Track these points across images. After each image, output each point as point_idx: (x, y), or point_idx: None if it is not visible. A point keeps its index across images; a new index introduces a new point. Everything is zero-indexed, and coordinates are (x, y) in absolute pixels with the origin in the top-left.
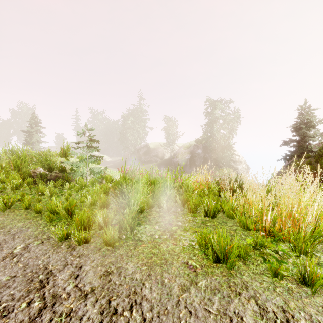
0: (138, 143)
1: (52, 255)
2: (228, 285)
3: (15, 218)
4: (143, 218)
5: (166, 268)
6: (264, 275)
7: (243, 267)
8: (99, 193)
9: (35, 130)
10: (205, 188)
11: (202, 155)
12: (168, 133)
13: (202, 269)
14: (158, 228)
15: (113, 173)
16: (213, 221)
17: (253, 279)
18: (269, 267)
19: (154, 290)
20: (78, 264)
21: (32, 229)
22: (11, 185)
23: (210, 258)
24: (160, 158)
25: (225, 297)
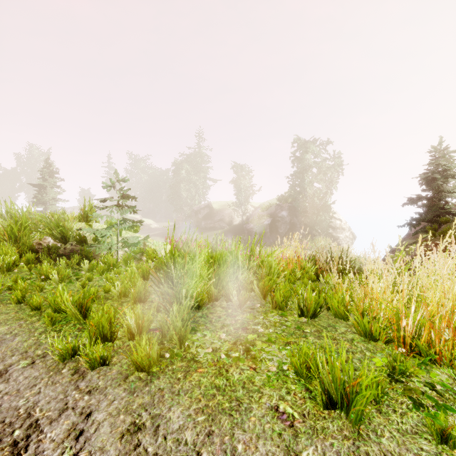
0: (196, 201)
1: (44, 387)
2: None
3: None
4: (200, 318)
5: (239, 418)
6: (420, 436)
7: (378, 417)
8: (134, 276)
9: (49, 183)
10: (295, 268)
11: (287, 218)
12: (239, 188)
13: (305, 422)
14: (225, 337)
15: (157, 246)
16: (313, 324)
17: (402, 446)
18: (429, 422)
19: None
20: (86, 407)
21: (20, 338)
22: (1, 265)
23: (318, 401)
24: (228, 224)
25: None
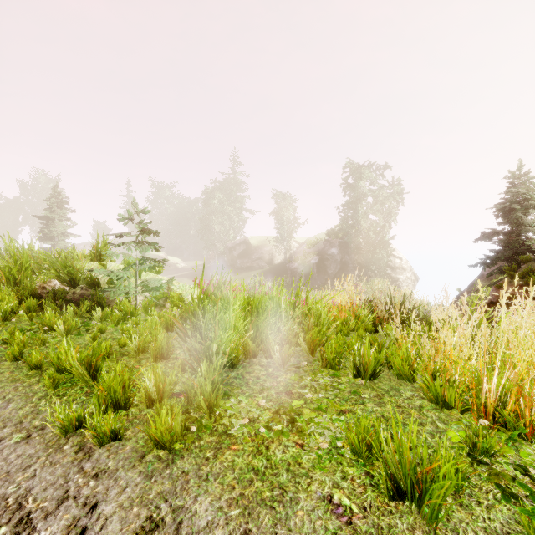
0: (231, 236)
1: (40, 469)
2: None
3: None
4: (235, 379)
5: (283, 512)
6: None
7: (458, 512)
8: (155, 327)
9: (57, 215)
10: (349, 317)
11: (338, 257)
12: (281, 221)
13: (366, 519)
14: (265, 404)
15: (184, 290)
16: (372, 386)
17: None
18: (525, 520)
19: None
20: (92, 496)
21: (15, 404)
22: None
23: (383, 490)
24: (268, 263)
25: None
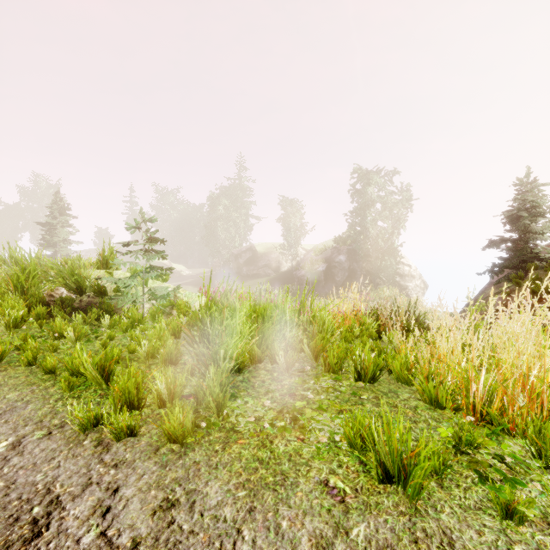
0: (236, 243)
1: (64, 461)
2: (413, 538)
3: (7, 383)
4: (241, 383)
5: (284, 493)
6: (484, 512)
7: (439, 492)
8: (164, 334)
9: (59, 222)
10: (353, 324)
11: (346, 264)
12: (288, 228)
13: (357, 498)
14: (270, 404)
15: (190, 298)
16: (371, 389)
17: (462, 522)
18: (493, 496)
19: (260, 548)
20: (113, 482)
21: (33, 405)
22: (6, 321)
23: (373, 474)
24: (274, 270)
25: None
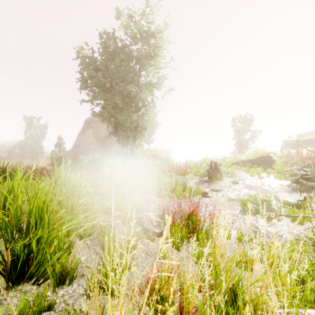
0: None
1: None
2: None
3: None
4: None
5: None
6: None
7: None
8: None
9: None
10: None
11: (19, 153)
12: None
13: None
14: None
15: None
16: None
17: None
18: None
19: None
20: None
21: None
22: None
23: None
24: None
25: None
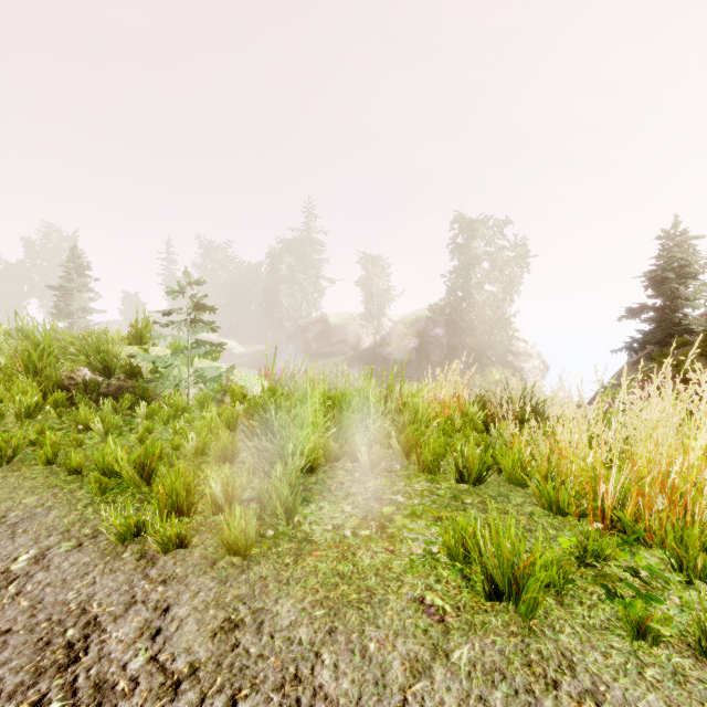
0: (304, 313)
1: (100, 576)
2: (526, 661)
3: (22, 486)
4: (314, 485)
5: (371, 612)
6: (611, 632)
7: (558, 610)
8: (216, 426)
9: (76, 285)
10: (454, 414)
11: (444, 339)
12: (370, 293)
13: (459, 617)
14: (351, 510)
15: (247, 381)
16: (477, 492)
17: (586, 643)
18: (623, 613)
19: (343, 673)
20: (162, 600)
21: (57, 512)
22: (17, 409)
23: (478, 589)
24: (352, 347)
25: (520, 693)
